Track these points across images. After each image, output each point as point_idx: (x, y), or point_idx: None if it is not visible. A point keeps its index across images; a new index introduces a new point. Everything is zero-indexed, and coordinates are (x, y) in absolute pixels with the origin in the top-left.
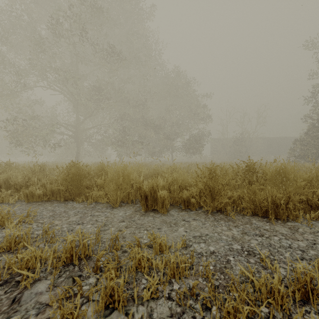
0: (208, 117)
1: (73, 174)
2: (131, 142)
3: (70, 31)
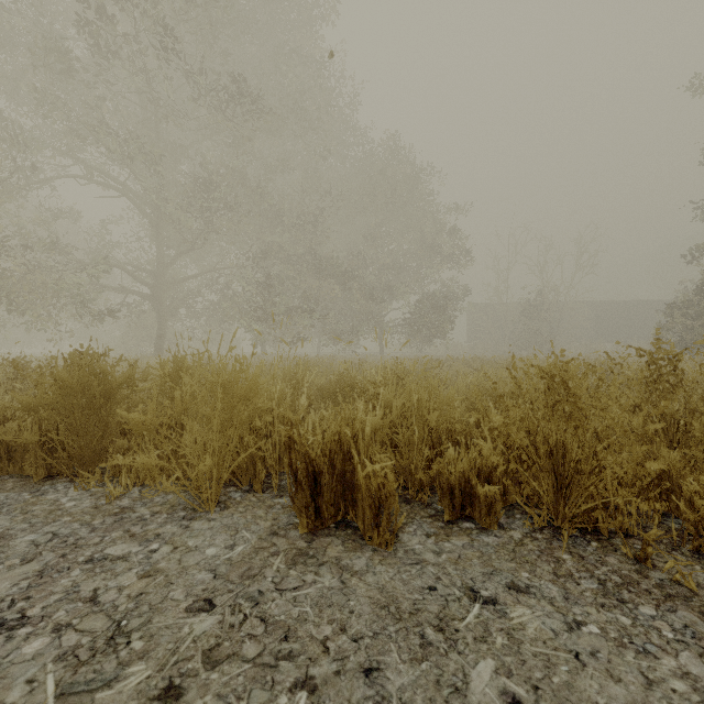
0: (464, 253)
1: (68, 391)
2: (285, 310)
3: (135, 38)
